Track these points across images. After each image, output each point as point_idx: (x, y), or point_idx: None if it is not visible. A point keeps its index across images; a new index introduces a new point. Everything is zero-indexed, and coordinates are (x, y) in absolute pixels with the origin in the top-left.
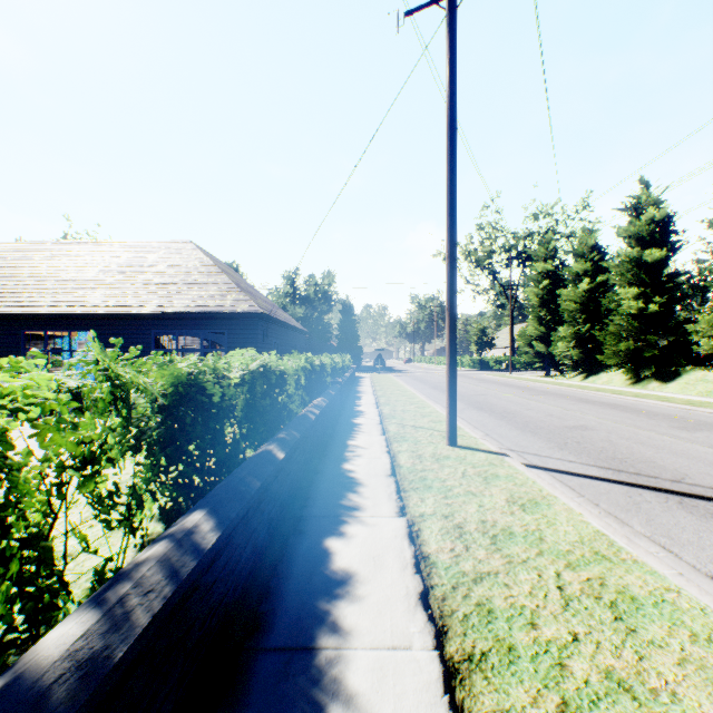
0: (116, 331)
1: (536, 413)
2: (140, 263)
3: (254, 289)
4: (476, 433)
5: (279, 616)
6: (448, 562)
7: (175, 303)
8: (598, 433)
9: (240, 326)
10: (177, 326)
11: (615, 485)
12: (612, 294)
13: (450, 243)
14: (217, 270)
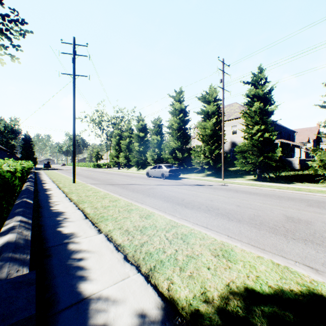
0: None
1: (103, 178)
2: None
3: None
4: (82, 181)
5: (42, 196)
6: (68, 191)
7: None
8: (113, 180)
9: None
10: None
11: (105, 185)
12: (133, 144)
13: (74, 135)
14: None
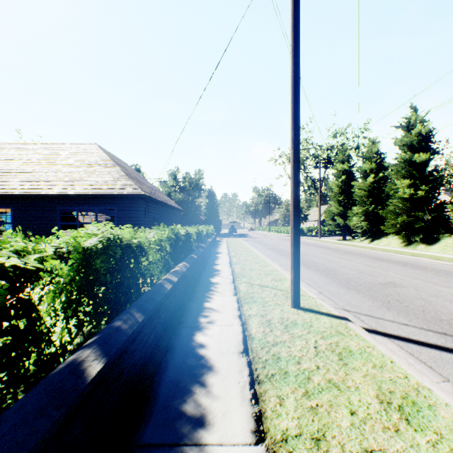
0: (29, 208)
1: (350, 271)
2: (55, 158)
3: (144, 179)
4: (312, 293)
5: None
6: None
7: (76, 187)
8: (409, 290)
9: (126, 205)
10: (78, 204)
11: None
12: (391, 184)
13: (294, 128)
14: (112, 163)
